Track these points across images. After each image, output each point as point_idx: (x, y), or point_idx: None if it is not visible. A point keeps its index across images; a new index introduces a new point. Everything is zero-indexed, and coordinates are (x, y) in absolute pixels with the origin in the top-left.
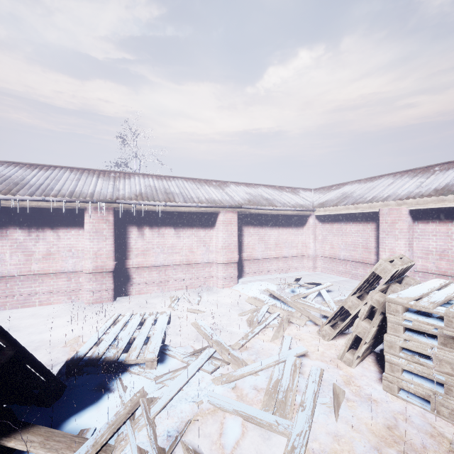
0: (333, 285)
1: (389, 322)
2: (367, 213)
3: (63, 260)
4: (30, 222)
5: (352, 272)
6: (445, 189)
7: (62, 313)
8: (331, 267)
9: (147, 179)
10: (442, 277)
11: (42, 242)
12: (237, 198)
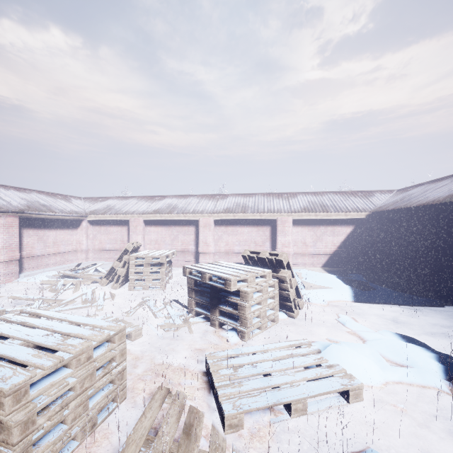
0: (103, 266)
1: (130, 264)
2: (123, 220)
3: None
4: None
5: (114, 257)
6: (157, 211)
7: None
8: (100, 256)
9: None
10: None
11: None
12: (15, 204)
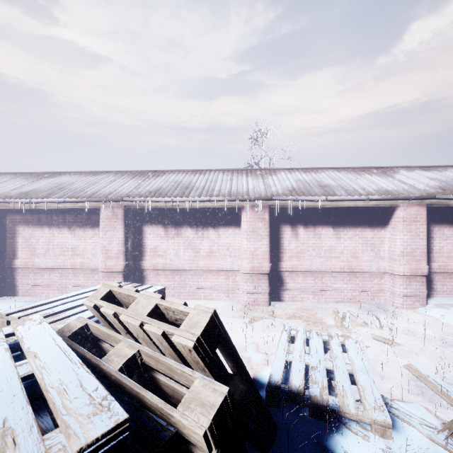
0: None
1: None
2: None
3: (222, 258)
4: (197, 221)
5: None
6: None
7: (226, 312)
8: None
9: (293, 174)
10: None
11: (206, 240)
12: (420, 187)
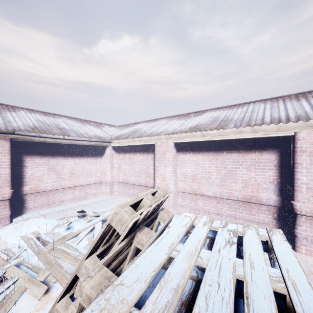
0: None
1: None
2: (148, 145)
3: None
4: None
5: (138, 194)
6: (196, 128)
7: None
8: (124, 191)
9: None
10: (194, 195)
11: None
12: (15, 124)
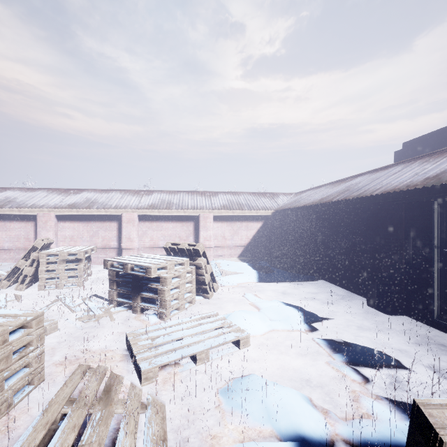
0: (0, 267)
1: (41, 262)
2: (28, 214)
3: None
4: None
5: (16, 257)
6: (73, 205)
7: None
8: None
9: None
10: None
11: None
12: None
